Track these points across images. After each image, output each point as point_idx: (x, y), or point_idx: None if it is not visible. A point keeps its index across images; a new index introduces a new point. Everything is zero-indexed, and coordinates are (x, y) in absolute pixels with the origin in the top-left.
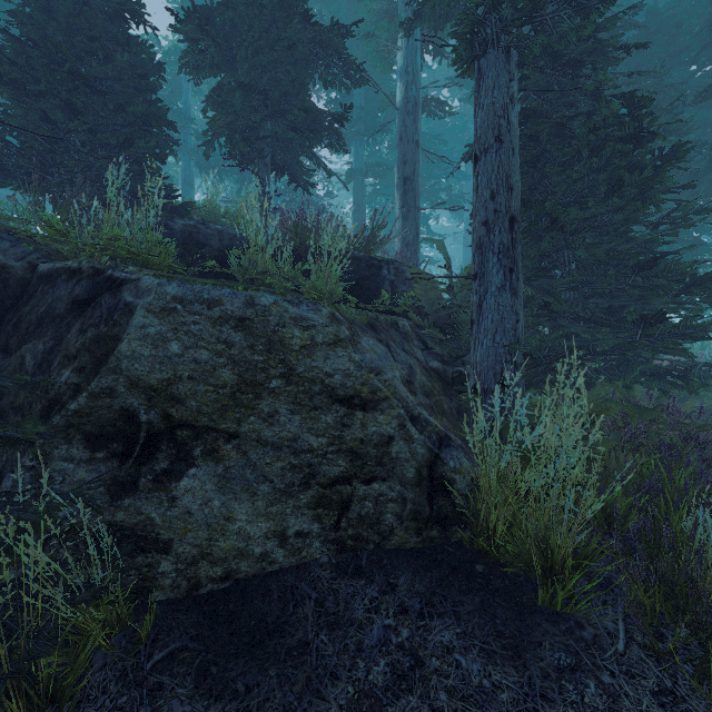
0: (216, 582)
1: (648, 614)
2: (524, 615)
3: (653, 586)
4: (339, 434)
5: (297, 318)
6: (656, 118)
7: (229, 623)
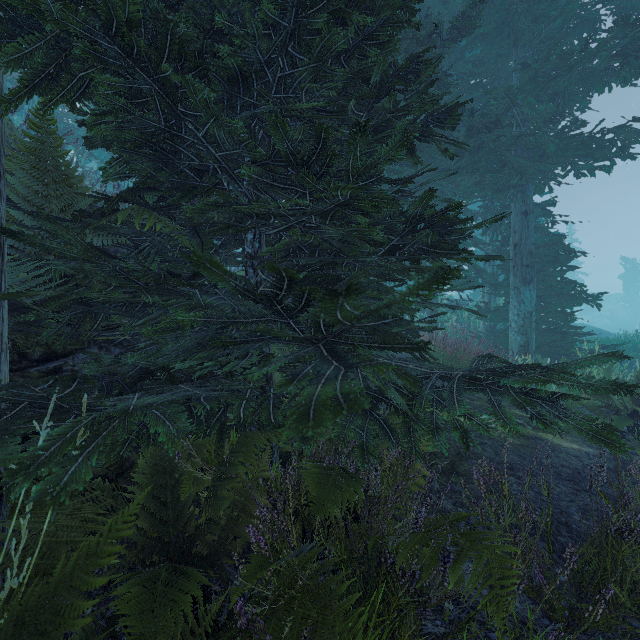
0: None
1: None
2: None
3: None
4: None
5: None
6: None
7: None
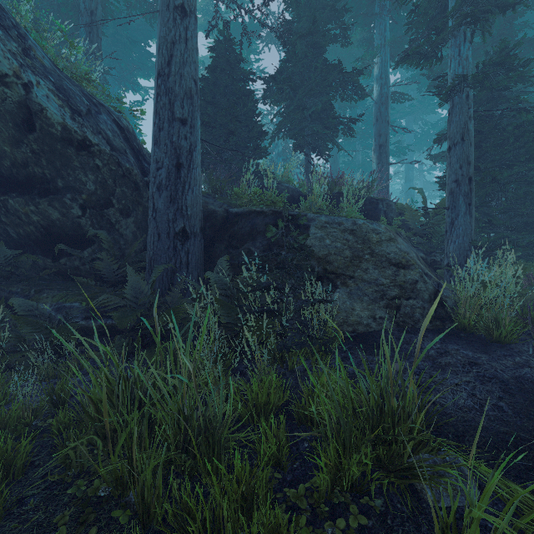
0: (350, 333)
1: None
2: (486, 346)
3: None
4: (394, 278)
5: (373, 229)
6: None
7: (363, 343)
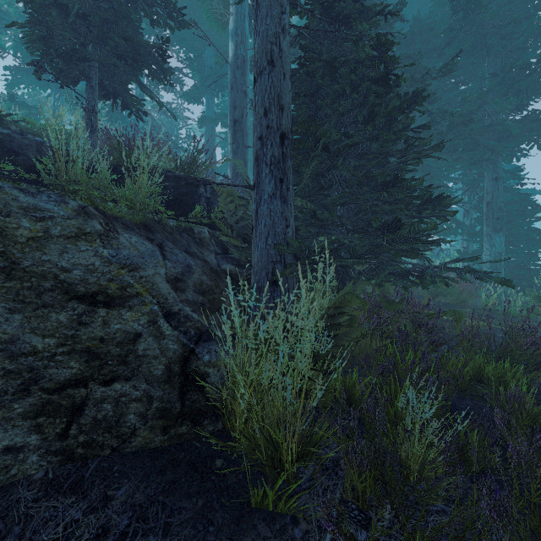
0: None
1: (359, 500)
2: (244, 516)
3: (365, 471)
4: (74, 333)
5: (29, 208)
6: (397, 59)
7: None
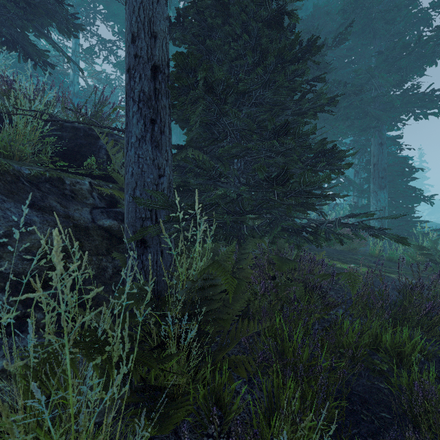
0: None
1: None
2: None
3: None
4: None
5: None
6: None
7: None
